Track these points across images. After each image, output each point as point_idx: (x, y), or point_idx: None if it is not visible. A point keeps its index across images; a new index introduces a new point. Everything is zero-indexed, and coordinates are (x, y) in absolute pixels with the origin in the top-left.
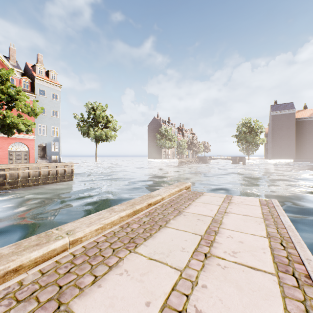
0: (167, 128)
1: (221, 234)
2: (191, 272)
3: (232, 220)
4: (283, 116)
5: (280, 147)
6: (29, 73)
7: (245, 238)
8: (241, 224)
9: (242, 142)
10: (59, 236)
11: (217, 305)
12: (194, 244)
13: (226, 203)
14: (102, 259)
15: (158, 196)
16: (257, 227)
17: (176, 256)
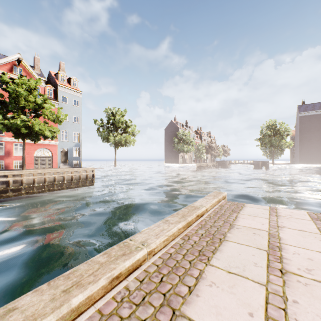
0: (185, 132)
1: (286, 249)
2: (275, 287)
3: (289, 236)
4: (313, 117)
5: (309, 151)
6: (52, 80)
7: (312, 256)
8: (301, 240)
9: (266, 145)
10: (138, 247)
11: (317, 320)
12: (264, 260)
13: (274, 216)
14: (184, 270)
15: (202, 208)
16: (319, 243)
17: (252, 270)
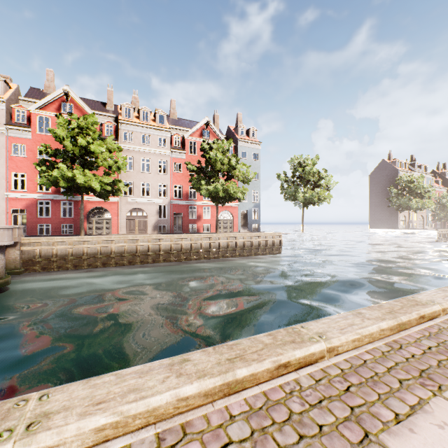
0: (414, 176)
1: None
2: None
3: None
4: None
5: None
6: (231, 136)
7: None
8: None
9: None
10: None
11: None
12: None
13: None
14: None
15: None
16: None
17: None
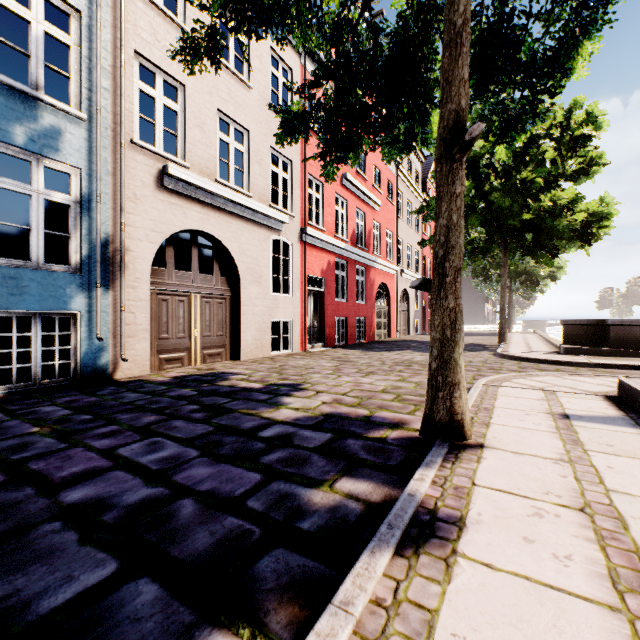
0: None
1: None
2: None
3: None
4: None
5: None
6: None
7: None
8: None
9: None
10: None
11: None
12: None
13: None
14: None
15: None
16: None
17: None
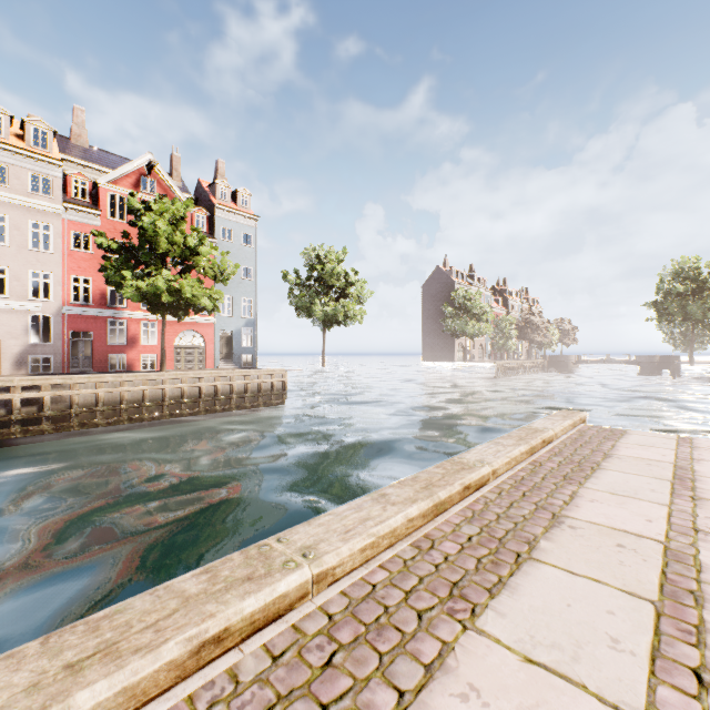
0: (471, 292)
1: (702, 481)
2: (682, 508)
3: None
4: None
5: None
6: (203, 198)
7: None
8: None
9: (672, 319)
10: (477, 464)
11: None
12: (665, 488)
13: (686, 447)
14: (550, 489)
15: (549, 431)
16: None
17: (648, 495)
